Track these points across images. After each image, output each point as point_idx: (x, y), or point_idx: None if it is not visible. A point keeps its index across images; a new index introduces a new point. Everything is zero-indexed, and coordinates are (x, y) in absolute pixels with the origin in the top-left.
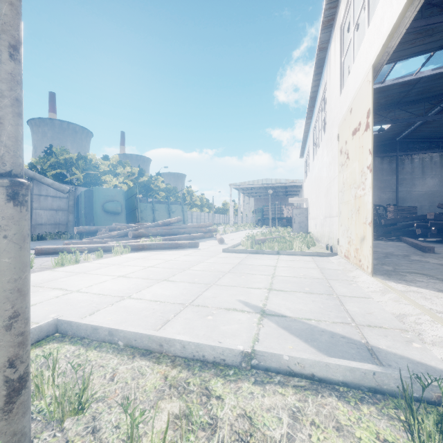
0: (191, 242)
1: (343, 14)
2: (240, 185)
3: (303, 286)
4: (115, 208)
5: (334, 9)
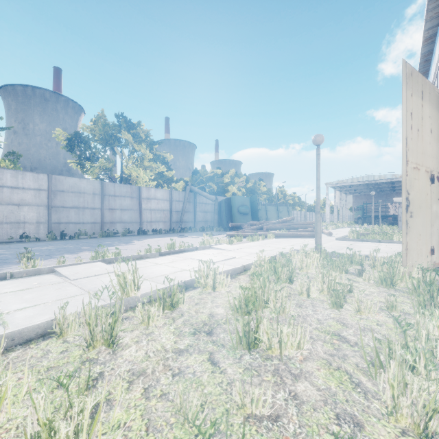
0: (310, 233)
1: (432, 78)
2: (337, 184)
3: (393, 252)
4: (245, 210)
5: (428, 67)
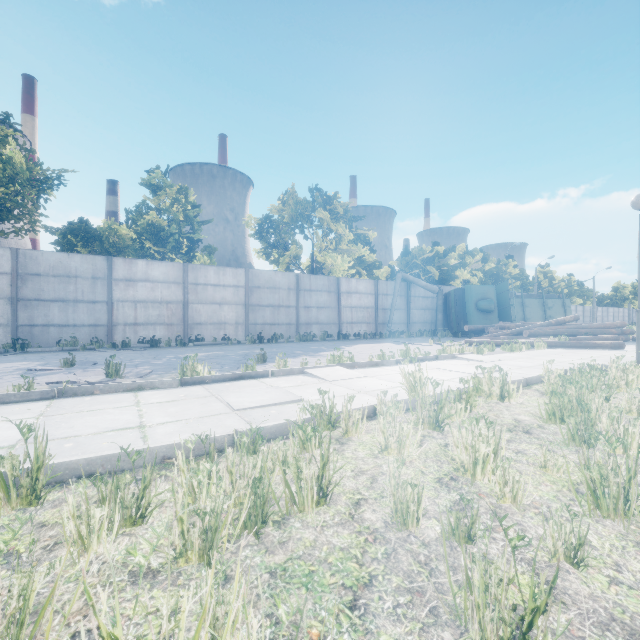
0: (613, 343)
1: None
2: None
3: None
4: (489, 306)
5: None
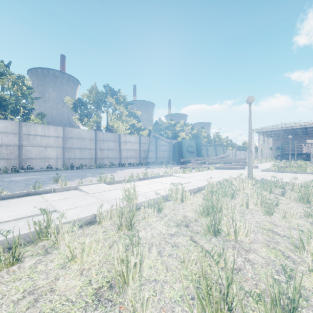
0: (241, 166)
1: None
2: (260, 130)
3: (307, 180)
4: (192, 150)
5: None
